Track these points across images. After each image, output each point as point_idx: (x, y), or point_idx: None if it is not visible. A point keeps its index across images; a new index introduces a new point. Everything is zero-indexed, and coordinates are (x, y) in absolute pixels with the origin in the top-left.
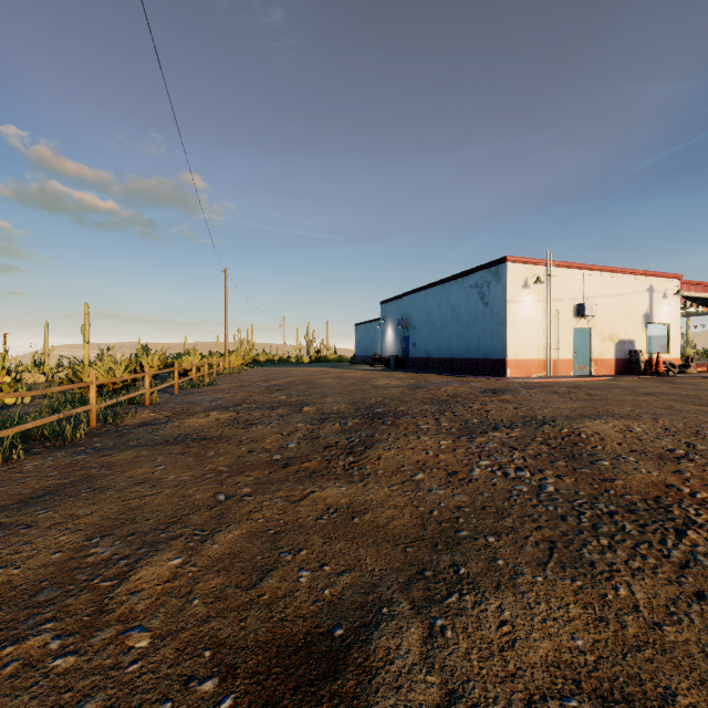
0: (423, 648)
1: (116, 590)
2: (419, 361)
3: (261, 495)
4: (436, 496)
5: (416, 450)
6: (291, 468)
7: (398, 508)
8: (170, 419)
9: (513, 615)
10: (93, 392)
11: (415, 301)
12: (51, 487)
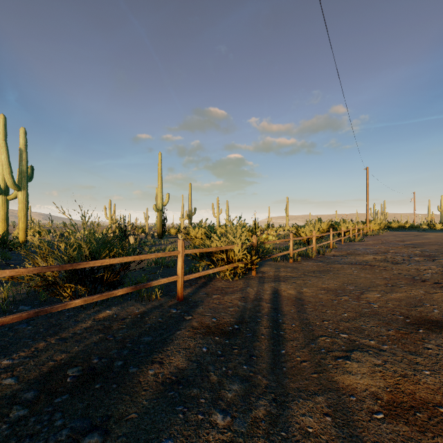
0: None
1: (360, 295)
2: None
3: (410, 287)
4: None
5: None
6: (427, 283)
7: None
8: (347, 255)
9: None
10: (314, 239)
11: None
12: (317, 270)
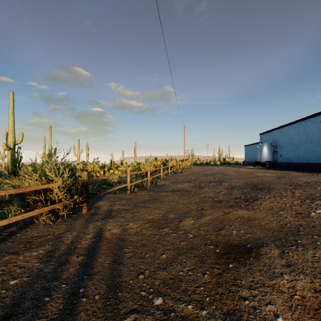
0: (279, 254)
1: (179, 224)
2: (284, 164)
3: (213, 209)
4: (289, 219)
5: (279, 203)
6: (222, 203)
7: (270, 221)
8: (172, 184)
9: (320, 256)
10: (149, 173)
11: (281, 132)
12: (148, 199)
